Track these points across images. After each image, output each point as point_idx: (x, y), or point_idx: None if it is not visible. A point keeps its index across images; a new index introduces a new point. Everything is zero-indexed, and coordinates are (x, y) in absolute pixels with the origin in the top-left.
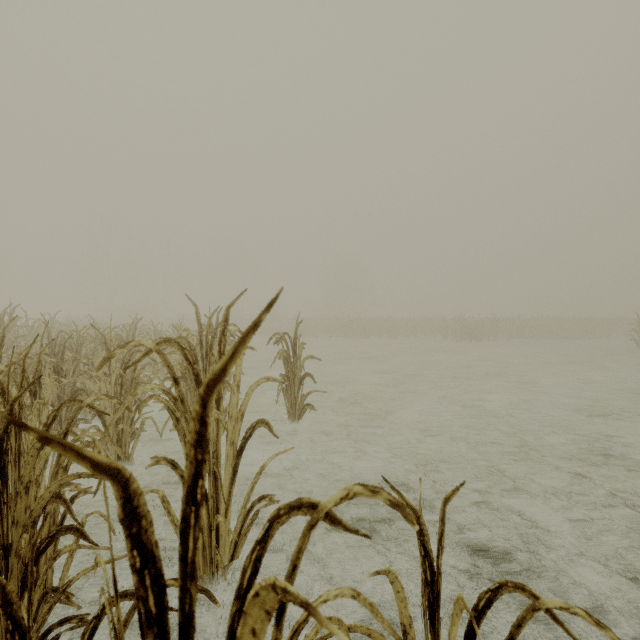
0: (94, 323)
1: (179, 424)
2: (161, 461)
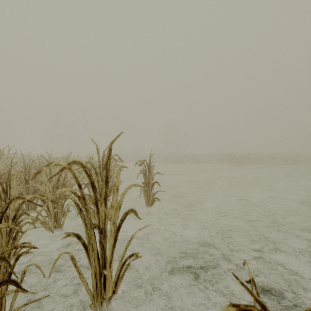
0: (49, 156)
1: (81, 212)
2: (71, 234)
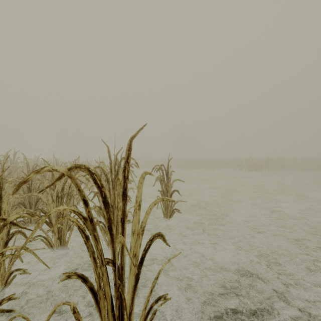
0: (56, 160)
1: (88, 241)
2: (72, 276)
